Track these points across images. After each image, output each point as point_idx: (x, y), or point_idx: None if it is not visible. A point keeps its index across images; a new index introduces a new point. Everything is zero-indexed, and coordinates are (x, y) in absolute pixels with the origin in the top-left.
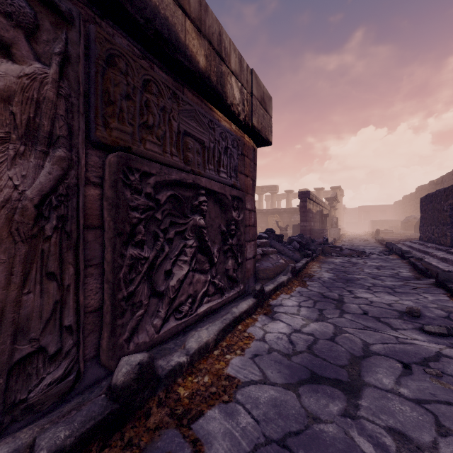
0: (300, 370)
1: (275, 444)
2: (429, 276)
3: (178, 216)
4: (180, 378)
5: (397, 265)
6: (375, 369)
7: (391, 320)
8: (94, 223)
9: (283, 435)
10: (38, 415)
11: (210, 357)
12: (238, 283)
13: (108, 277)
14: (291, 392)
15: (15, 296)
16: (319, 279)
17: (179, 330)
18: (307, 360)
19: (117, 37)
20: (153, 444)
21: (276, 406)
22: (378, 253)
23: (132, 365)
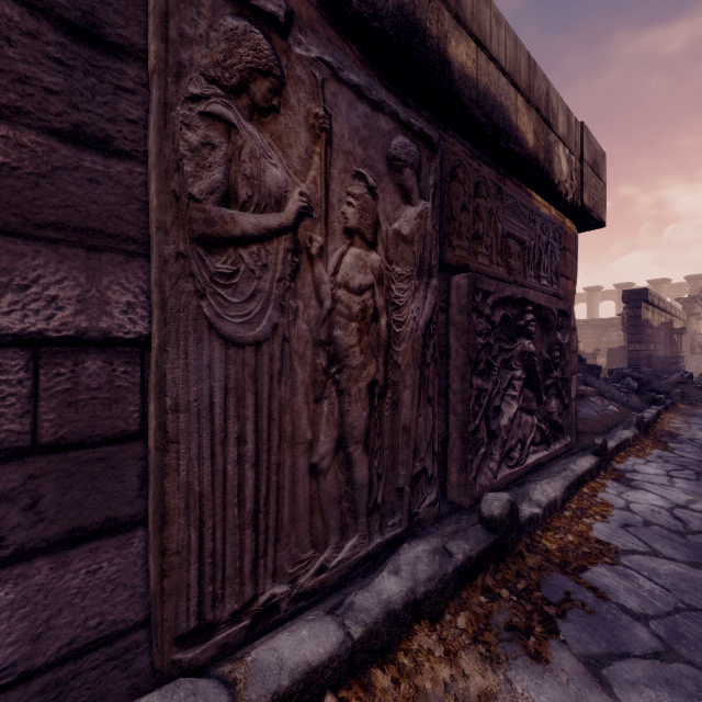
0: None
1: None
2: None
3: (505, 341)
4: (537, 530)
5: None
6: None
7: None
8: (439, 350)
9: None
10: (408, 535)
11: (562, 517)
12: (563, 433)
13: (455, 408)
14: None
15: (415, 417)
16: (692, 442)
17: (511, 480)
18: None
19: (454, 144)
20: (545, 580)
21: (686, 581)
22: None
23: (502, 501)
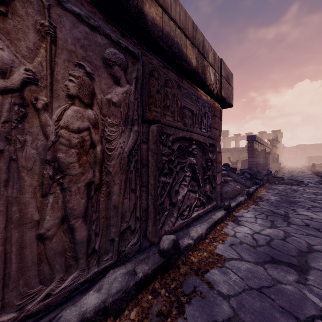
0: (263, 255)
1: (255, 290)
2: None
3: (181, 158)
4: (190, 252)
5: None
6: (318, 260)
7: None
8: (144, 163)
9: (259, 287)
10: (123, 261)
11: (204, 243)
12: (212, 200)
13: (151, 192)
14: (259, 266)
15: (122, 199)
16: (267, 201)
17: (183, 226)
18: (267, 250)
19: (153, 59)
20: (186, 281)
21: (251, 272)
22: (314, 182)
23: (169, 240)
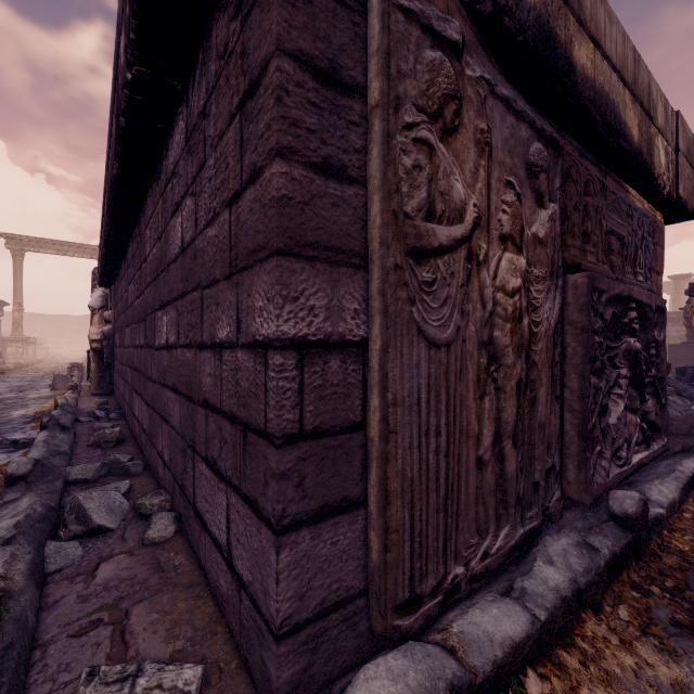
0: None
1: None
2: None
3: (610, 339)
4: (664, 530)
5: None
6: None
7: None
8: None
9: None
10: None
11: (683, 519)
12: (660, 433)
13: (572, 406)
14: None
15: (548, 414)
16: None
17: (621, 479)
18: None
19: (565, 144)
20: (692, 580)
21: None
22: None
23: (633, 499)
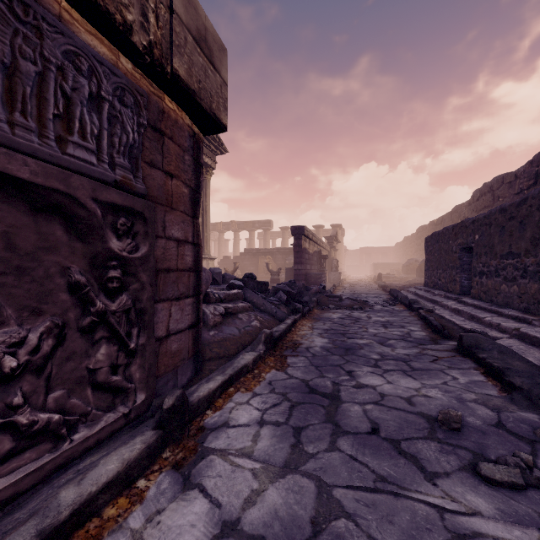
0: None
1: None
2: (447, 336)
3: None
4: None
5: (406, 320)
6: None
7: (418, 445)
8: None
9: None
10: None
11: None
12: (128, 393)
13: None
14: None
15: None
16: (307, 351)
17: None
18: None
19: None
20: None
21: None
22: (382, 302)
23: None
